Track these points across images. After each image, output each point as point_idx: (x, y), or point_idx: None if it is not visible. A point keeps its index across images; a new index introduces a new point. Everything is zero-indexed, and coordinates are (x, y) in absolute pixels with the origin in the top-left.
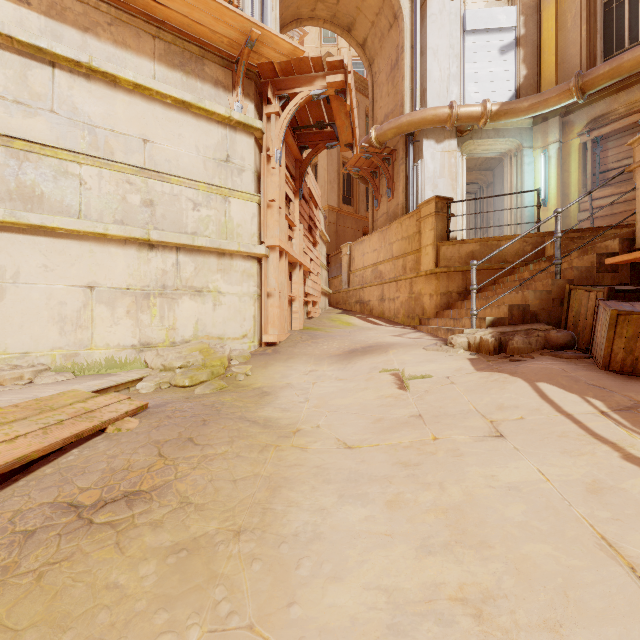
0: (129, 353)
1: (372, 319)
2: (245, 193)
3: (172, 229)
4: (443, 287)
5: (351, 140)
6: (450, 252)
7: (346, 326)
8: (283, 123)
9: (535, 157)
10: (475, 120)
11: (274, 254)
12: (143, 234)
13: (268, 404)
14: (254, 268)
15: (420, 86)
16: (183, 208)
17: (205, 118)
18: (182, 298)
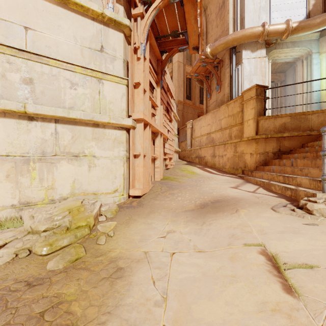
0: (8, 212)
1: (208, 169)
2: (116, 76)
3: (51, 104)
4: (261, 149)
5: (197, 43)
6: (267, 124)
7: (192, 175)
8: (146, 22)
9: (321, 59)
10: (280, 34)
11: (139, 125)
12: (19, 107)
13: (114, 309)
14: (123, 136)
15: (239, 16)
16: (61, 86)
17: (82, 14)
18: (60, 162)
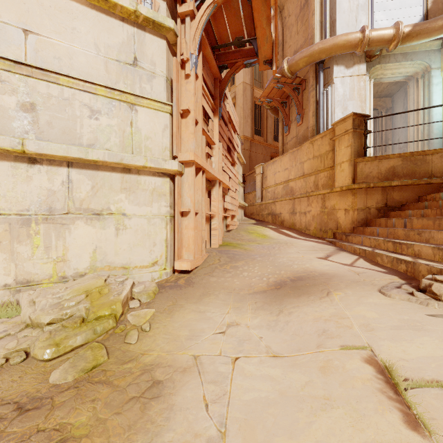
0: None
1: (285, 231)
2: (155, 101)
3: (61, 140)
4: (361, 203)
5: (270, 55)
6: (368, 168)
7: (263, 239)
8: (199, 24)
9: None
10: (386, 43)
11: (189, 170)
12: (14, 144)
13: None
14: (166, 186)
15: (329, 19)
16: (76, 115)
17: (107, 12)
18: (75, 223)
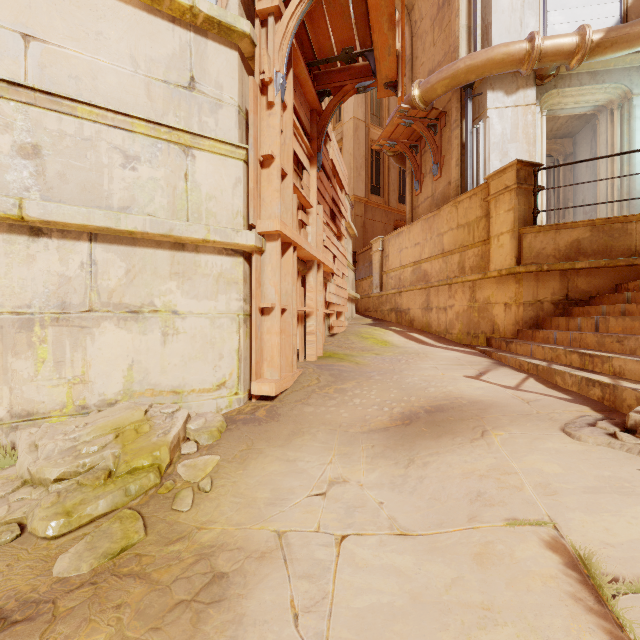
0: None
1: (415, 335)
2: (221, 142)
3: (80, 200)
4: (528, 294)
5: (394, 75)
6: (540, 242)
7: (383, 348)
8: (287, 27)
9: None
10: (566, 57)
11: (272, 246)
12: (7, 206)
13: None
14: (238, 269)
15: (481, 22)
16: (103, 163)
17: (149, 9)
18: (101, 325)
